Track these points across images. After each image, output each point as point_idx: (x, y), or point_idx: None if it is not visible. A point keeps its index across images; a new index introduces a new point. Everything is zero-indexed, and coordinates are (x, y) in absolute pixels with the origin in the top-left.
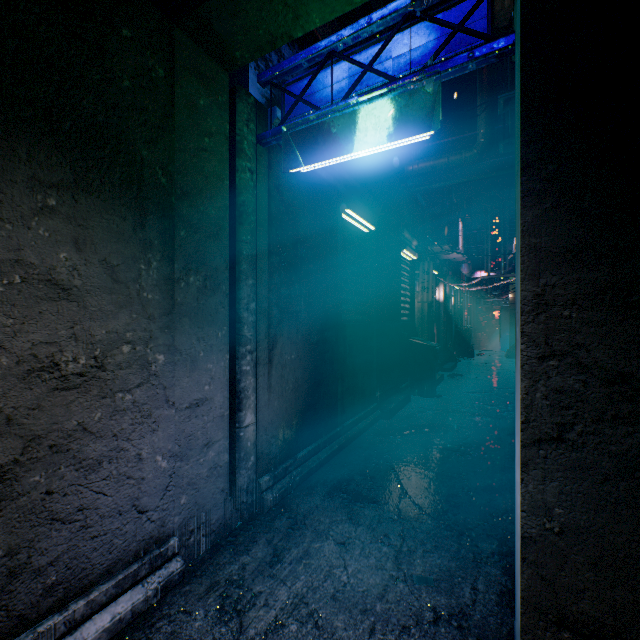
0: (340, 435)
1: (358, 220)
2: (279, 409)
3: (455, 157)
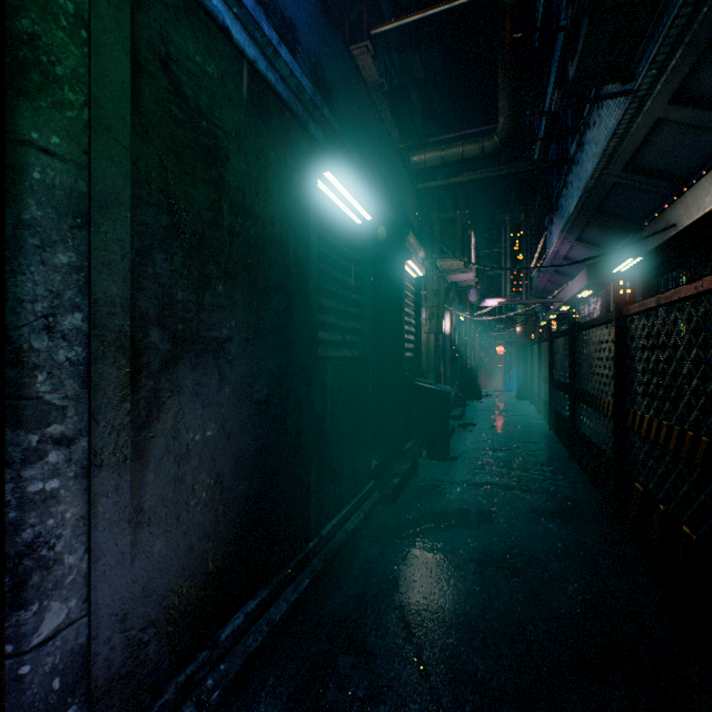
0: (315, 554)
1: (346, 198)
2: (169, 555)
3: (471, 146)
